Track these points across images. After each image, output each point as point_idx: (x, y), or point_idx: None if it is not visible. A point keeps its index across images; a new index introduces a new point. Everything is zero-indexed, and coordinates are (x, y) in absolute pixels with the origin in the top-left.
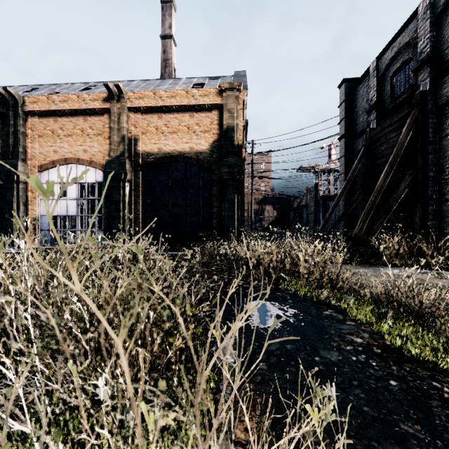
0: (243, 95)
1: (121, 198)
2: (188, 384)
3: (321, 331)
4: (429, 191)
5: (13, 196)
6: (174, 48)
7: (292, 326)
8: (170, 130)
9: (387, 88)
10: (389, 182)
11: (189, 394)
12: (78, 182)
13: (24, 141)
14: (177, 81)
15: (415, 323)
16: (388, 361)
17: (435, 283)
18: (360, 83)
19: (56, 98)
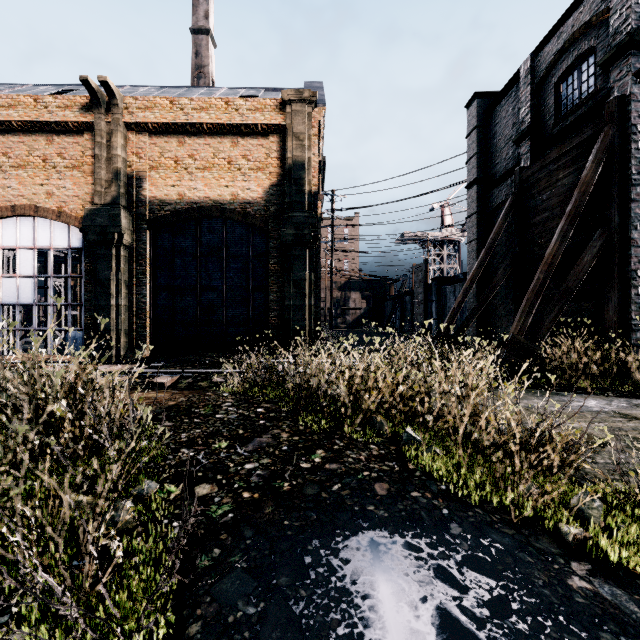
0: (318, 113)
1: (113, 276)
2: None
3: None
4: (630, 264)
5: None
6: (212, 50)
7: None
8: (199, 164)
9: (549, 101)
10: None
11: None
12: (36, 248)
13: None
14: (213, 90)
15: None
16: None
17: None
18: (502, 98)
19: None
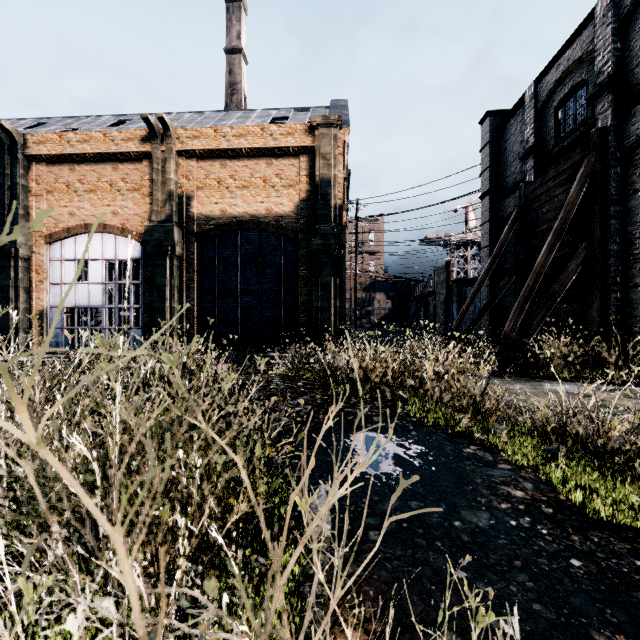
0: (343, 133)
1: (167, 282)
2: (249, 603)
3: (462, 479)
4: (610, 272)
5: (10, 278)
6: (244, 67)
7: (418, 472)
8: (239, 183)
9: (550, 123)
10: (552, 259)
11: (252, 620)
12: (104, 259)
13: (26, 199)
14: (248, 113)
15: (600, 465)
16: (565, 527)
17: (622, 404)
18: (512, 117)
19: (72, 137)
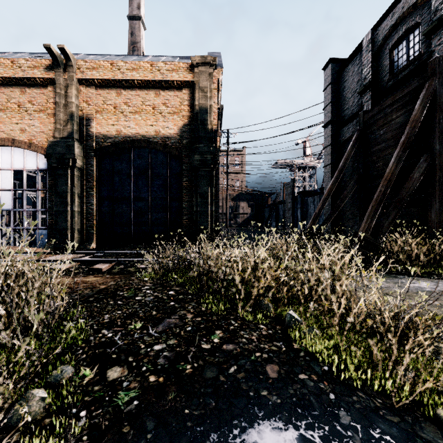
0: (217, 73)
1: (69, 190)
2: None
3: None
4: None
5: None
6: (143, 31)
7: None
8: (132, 109)
9: (385, 63)
10: None
11: None
12: (13, 169)
13: None
14: (142, 57)
15: None
16: None
17: None
18: (350, 62)
19: None
